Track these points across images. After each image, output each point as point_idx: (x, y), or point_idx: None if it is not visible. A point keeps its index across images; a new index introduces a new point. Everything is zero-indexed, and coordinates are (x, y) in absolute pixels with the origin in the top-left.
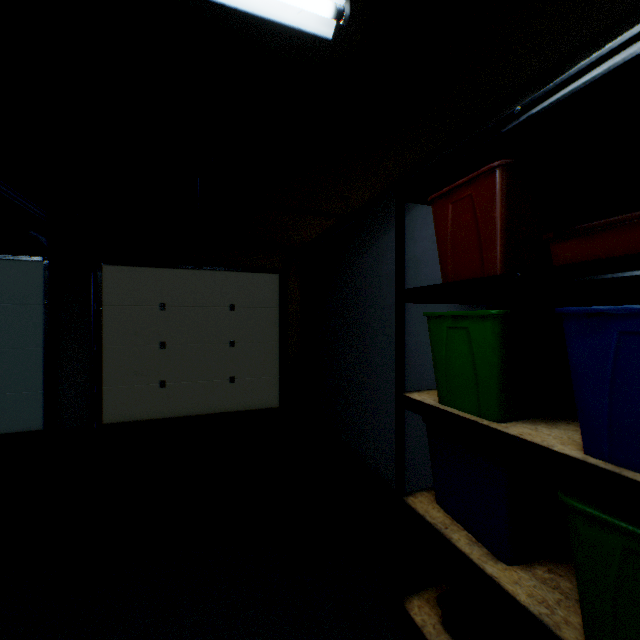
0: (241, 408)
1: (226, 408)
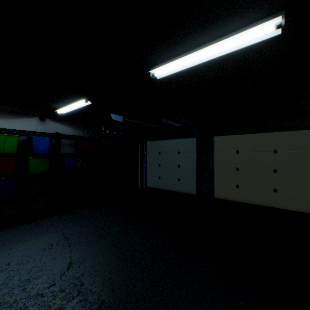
0: (280, 207)
1: (270, 205)
